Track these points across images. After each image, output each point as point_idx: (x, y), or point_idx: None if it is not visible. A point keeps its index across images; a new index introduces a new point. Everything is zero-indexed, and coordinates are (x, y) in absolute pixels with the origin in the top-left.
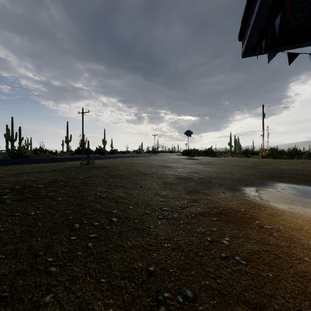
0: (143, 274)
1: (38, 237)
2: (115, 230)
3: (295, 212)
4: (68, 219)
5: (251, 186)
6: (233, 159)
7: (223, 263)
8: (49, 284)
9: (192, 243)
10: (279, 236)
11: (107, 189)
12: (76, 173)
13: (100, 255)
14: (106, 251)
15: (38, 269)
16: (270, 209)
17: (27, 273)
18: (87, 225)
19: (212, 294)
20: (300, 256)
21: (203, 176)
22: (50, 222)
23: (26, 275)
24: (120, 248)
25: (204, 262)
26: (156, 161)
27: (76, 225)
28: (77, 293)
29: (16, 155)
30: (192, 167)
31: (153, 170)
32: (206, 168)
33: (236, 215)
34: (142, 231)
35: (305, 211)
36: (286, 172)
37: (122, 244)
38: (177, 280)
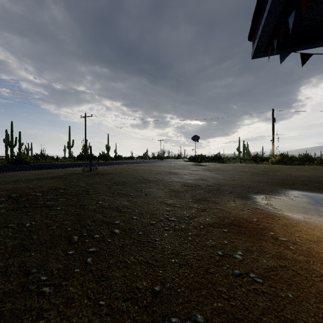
0: (148, 295)
1: (31, 252)
2: (118, 243)
3: (310, 222)
4: (66, 231)
5: (262, 194)
6: (243, 165)
7: (237, 281)
8: (41, 307)
9: (201, 258)
10: (296, 250)
11: (110, 198)
12: (77, 180)
13: (100, 272)
14: (106, 268)
15: (29, 290)
16: (284, 219)
17: (17, 294)
18: (86, 238)
19: (226, 319)
20: (321, 273)
21: (212, 183)
22: (46, 234)
23: (15, 297)
24: (123, 264)
25: (216, 280)
26: (161, 167)
27: (74, 238)
28: (71, 319)
29: (15, 161)
30: (199, 173)
31: (158, 177)
32: (214, 174)
33: (249, 226)
34: (147, 244)
35: (321, 221)
36: (298, 179)
37: (125, 260)
38: (186, 302)
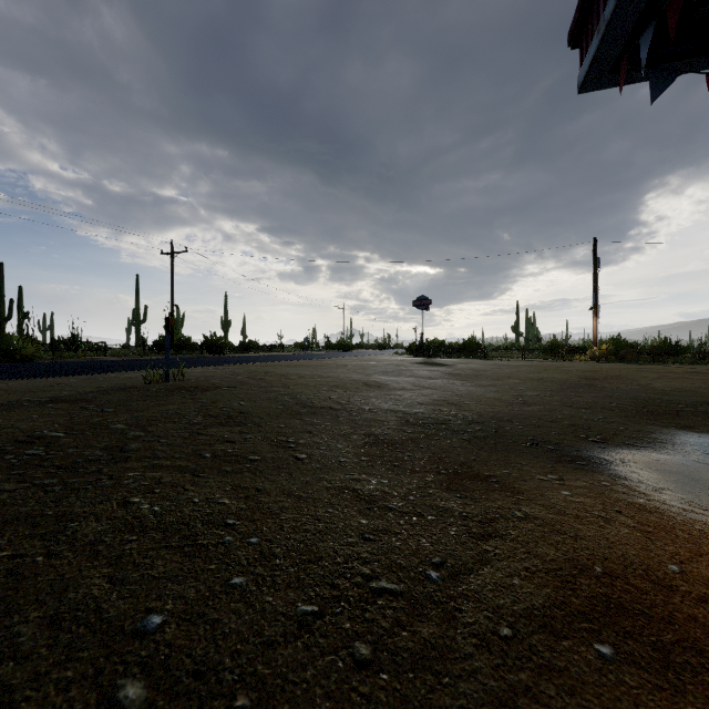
0: None
1: None
2: None
3: None
4: None
5: (618, 446)
6: (532, 365)
7: None
8: None
9: None
10: None
11: (180, 476)
12: (114, 410)
13: None
14: None
15: None
16: None
17: None
18: None
19: None
20: None
21: (477, 415)
22: None
23: None
24: None
25: None
26: (346, 370)
27: None
28: None
29: None
30: (437, 386)
31: (338, 396)
32: (474, 388)
33: (677, 614)
34: None
35: None
36: (679, 400)
37: None
38: None
